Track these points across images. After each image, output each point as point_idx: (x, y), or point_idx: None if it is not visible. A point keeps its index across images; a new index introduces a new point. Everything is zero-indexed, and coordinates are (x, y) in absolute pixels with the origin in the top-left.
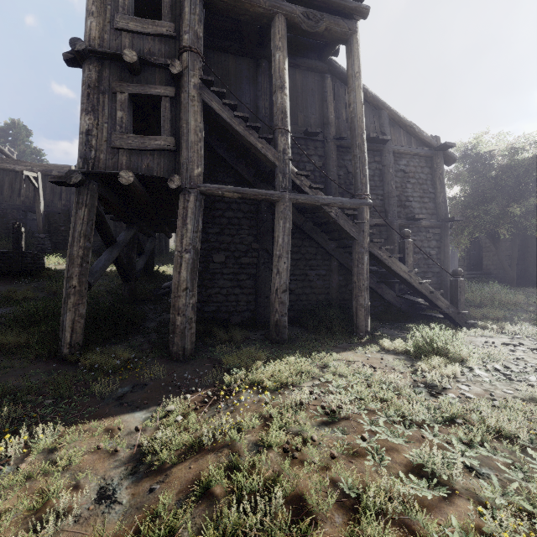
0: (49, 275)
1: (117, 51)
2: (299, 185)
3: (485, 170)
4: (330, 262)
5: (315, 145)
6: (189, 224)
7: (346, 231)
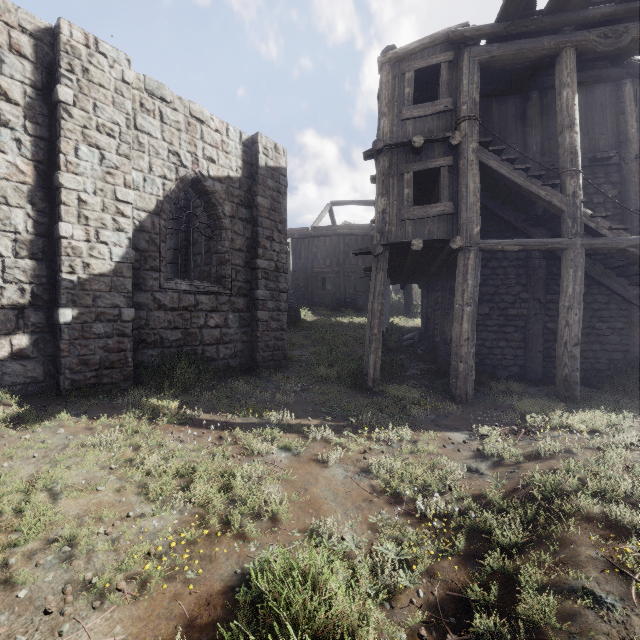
0: (306, 326)
1: (402, 138)
2: (593, 229)
3: None
4: (630, 312)
5: (606, 171)
6: (469, 280)
7: None
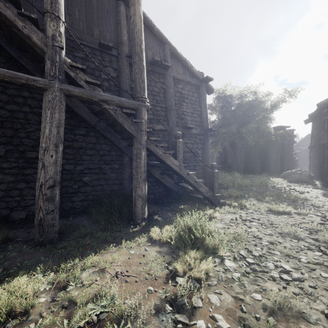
0: None
1: None
2: (73, 77)
3: (229, 105)
4: (122, 157)
5: (110, 58)
6: None
7: (126, 128)
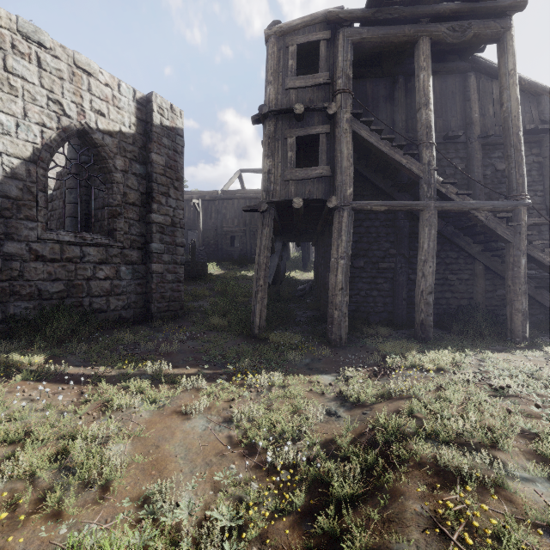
0: (212, 279)
1: (286, 106)
2: (444, 193)
3: None
4: (473, 266)
5: (456, 148)
6: (343, 236)
7: (499, 234)
